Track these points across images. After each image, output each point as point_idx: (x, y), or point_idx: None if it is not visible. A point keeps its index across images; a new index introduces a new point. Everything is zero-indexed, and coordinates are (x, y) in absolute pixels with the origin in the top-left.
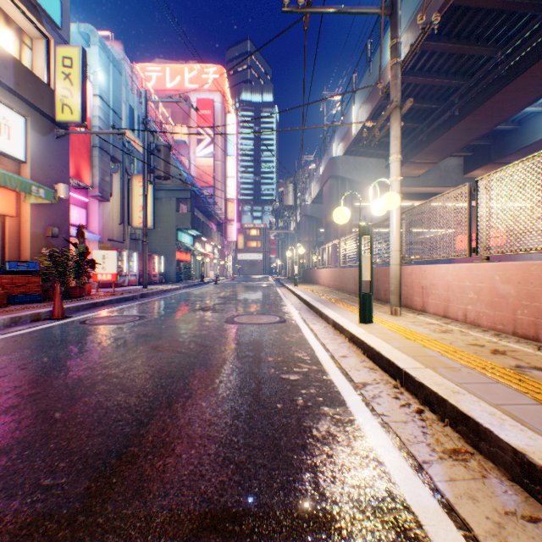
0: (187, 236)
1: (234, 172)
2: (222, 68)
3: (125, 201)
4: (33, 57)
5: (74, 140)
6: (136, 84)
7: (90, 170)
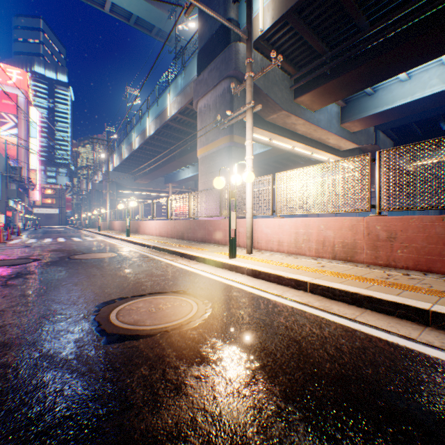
0: (12, 201)
1: (37, 150)
2: (26, 72)
3: None
4: None
5: None
6: None
7: None
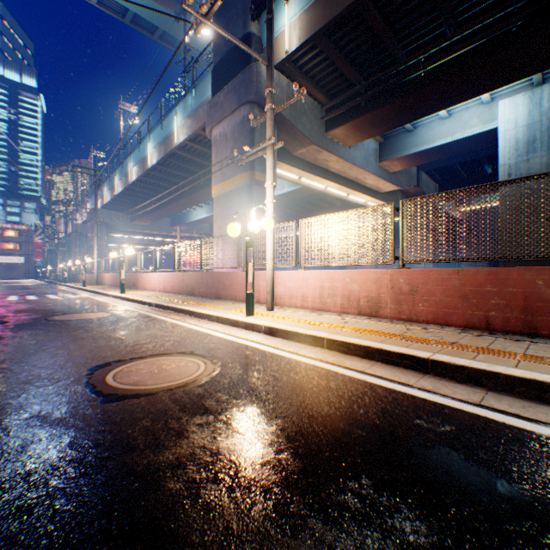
0: None
1: None
2: None
3: None
4: None
5: None
6: None
7: None
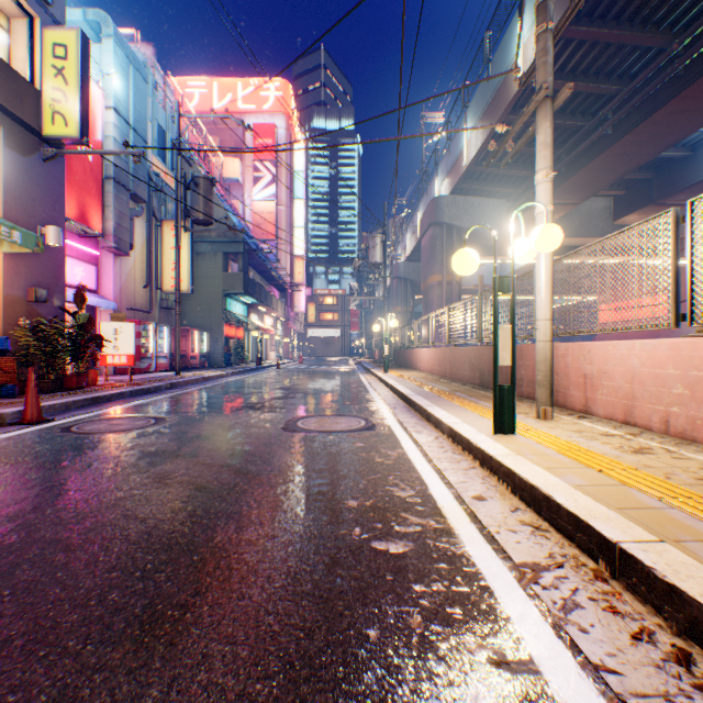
0: (239, 305)
1: (302, 220)
2: (287, 82)
3: (153, 255)
4: (10, 43)
5: (76, 168)
6: (171, 100)
7: (100, 211)
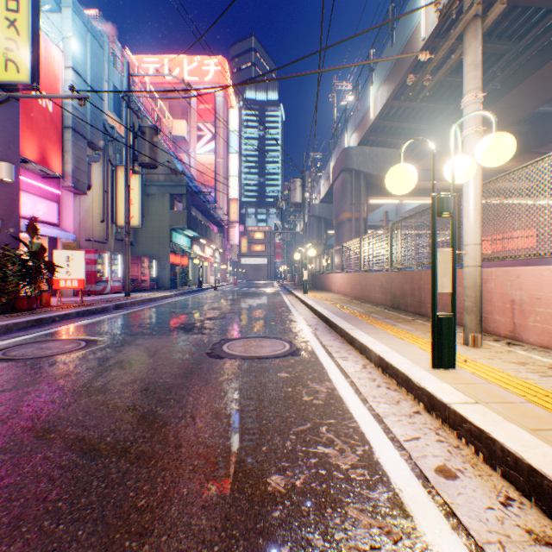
0: (183, 237)
1: (236, 170)
2: (224, 59)
3: (108, 195)
4: None
5: (37, 117)
6: None
7: (60, 156)
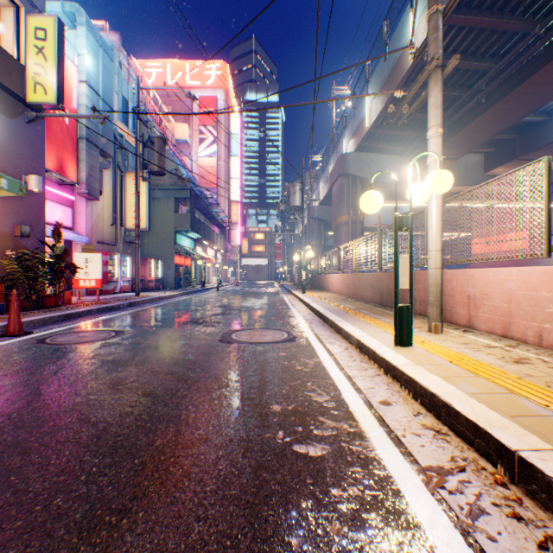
0: (187, 239)
1: (238, 173)
2: (225, 64)
3: (118, 200)
4: None
5: (55, 129)
6: (133, 77)
7: (75, 164)
